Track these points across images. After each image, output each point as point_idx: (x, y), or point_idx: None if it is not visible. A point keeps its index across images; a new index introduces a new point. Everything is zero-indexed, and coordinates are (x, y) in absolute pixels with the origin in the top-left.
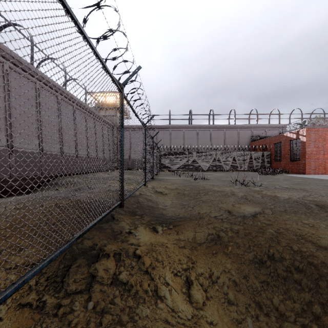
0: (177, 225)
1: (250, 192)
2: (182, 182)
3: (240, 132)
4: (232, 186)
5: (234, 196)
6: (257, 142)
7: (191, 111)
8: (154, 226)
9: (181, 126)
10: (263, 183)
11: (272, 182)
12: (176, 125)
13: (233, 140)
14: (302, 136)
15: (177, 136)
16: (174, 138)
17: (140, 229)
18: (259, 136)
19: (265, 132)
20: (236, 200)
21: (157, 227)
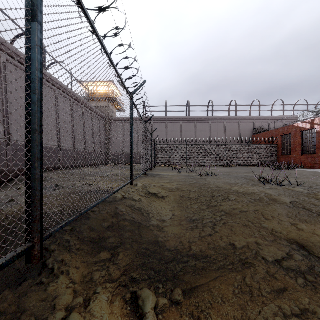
0: (192, 291)
1: (300, 197)
2: (183, 179)
3: (241, 125)
4: (259, 186)
5: (280, 204)
6: (261, 134)
7: (189, 102)
8: (136, 294)
9: (178, 118)
10: (307, 181)
11: (304, 179)
12: (172, 117)
13: (234, 133)
14: (318, 126)
15: (174, 128)
16: (171, 130)
17: (97, 308)
18: (263, 128)
19: (268, 125)
20: (289, 213)
21: (142, 299)
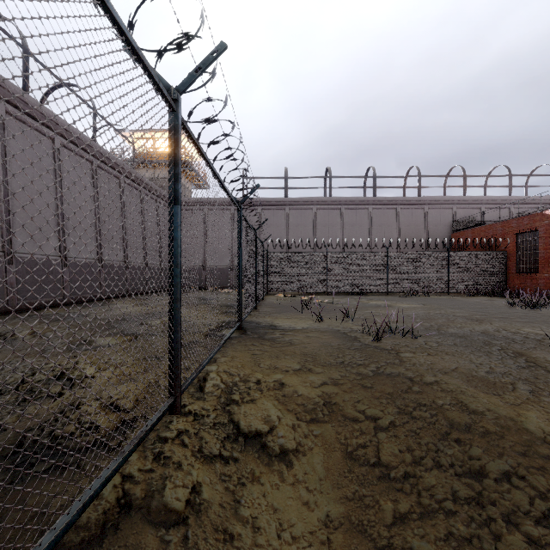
0: None
1: None
2: (337, 351)
3: (430, 214)
4: None
5: None
6: (469, 232)
7: (329, 171)
8: None
9: (309, 201)
10: None
11: None
12: (298, 199)
13: (416, 229)
14: None
15: (301, 220)
16: (295, 224)
17: None
18: (475, 219)
19: (481, 214)
20: None
21: None
